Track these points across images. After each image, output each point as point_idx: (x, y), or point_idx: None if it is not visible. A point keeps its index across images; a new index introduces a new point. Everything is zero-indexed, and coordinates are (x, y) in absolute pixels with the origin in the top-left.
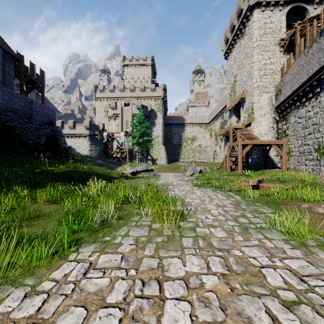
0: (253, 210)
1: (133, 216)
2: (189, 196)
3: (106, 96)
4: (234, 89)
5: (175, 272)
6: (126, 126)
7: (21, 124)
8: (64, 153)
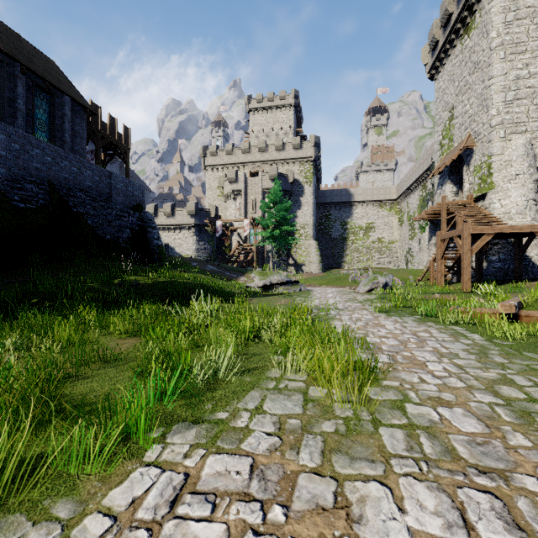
0: (526, 369)
1: (270, 369)
2: (372, 331)
3: (220, 163)
4: (449, 134)
5: (381, 529)
6: (253, 209)
7: (94, 210)
8: (156, 254)
